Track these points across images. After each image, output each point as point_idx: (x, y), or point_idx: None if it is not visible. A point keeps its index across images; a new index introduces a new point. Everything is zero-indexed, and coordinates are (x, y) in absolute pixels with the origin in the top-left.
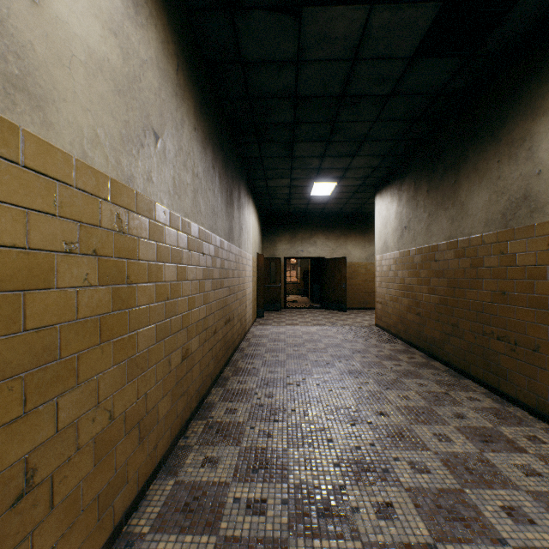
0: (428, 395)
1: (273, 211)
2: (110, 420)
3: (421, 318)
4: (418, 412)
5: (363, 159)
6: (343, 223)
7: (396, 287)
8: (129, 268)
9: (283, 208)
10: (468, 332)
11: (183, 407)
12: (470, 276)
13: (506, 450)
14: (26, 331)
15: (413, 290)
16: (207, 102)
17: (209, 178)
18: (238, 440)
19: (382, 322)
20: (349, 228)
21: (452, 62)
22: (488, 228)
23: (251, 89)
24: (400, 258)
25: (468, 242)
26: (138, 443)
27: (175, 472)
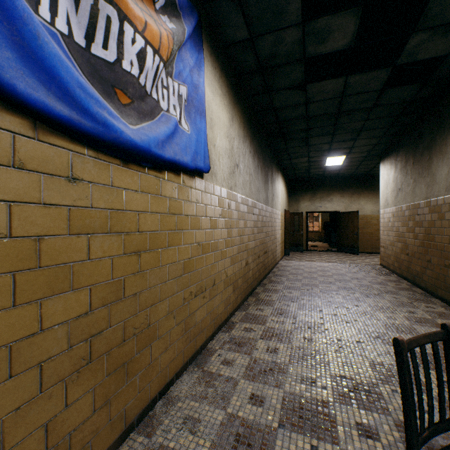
0: (395, 302)
1: (296, 178)
2: (226, 277)
3: (409, 257)
4: (382, 307)
5: (363, 140)
6: (356, 183)
7: (393, 235)
8: (230, 222)
9: (304, 175)
10: (436, 265)
11: (245, 287)
12: (437, 226)
13: (430, 326)
14: (214, 240)
15: (403, 236)
16: (255, 133)
17: (256, 173)
18: (272, 305)
19: (384, 262)
20: (362, 187)
21: (413, 86)
22: (447, 193)
23: (279, 118)
24: (395, 212)
25: (436, 202)
26: (233, 291)
27: (245, 310)
